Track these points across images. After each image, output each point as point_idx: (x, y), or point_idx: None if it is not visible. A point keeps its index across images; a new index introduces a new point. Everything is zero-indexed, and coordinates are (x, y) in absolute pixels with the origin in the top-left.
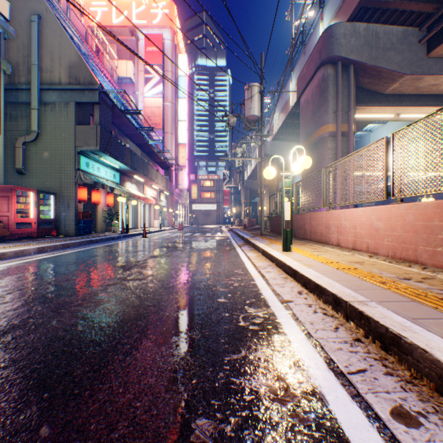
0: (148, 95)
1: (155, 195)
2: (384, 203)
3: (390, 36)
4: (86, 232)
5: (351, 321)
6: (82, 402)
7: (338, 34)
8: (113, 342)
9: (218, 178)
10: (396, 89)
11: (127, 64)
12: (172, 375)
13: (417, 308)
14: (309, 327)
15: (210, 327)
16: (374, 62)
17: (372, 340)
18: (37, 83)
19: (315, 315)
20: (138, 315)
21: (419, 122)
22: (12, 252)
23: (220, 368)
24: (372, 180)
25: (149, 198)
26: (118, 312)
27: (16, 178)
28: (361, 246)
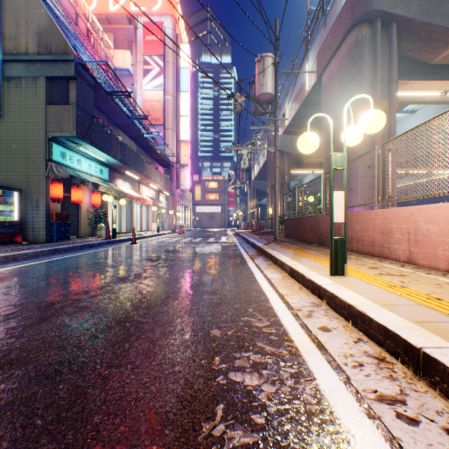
0: (147, 87)
1: (153, 195)
2: (400, 204)
3: None
4: (62, 237)
5: None
6: None
7: None
8: None
9: (223, 179)
10: (448, 57)
11: (124, 53)
12: None
13: None
14: None
15: None
16: (425, 18)
17: None
18: None
19: None
20: None
21: None
22: None
23: None
24: None
25: (145, 198)
26: None
27: None
28: None
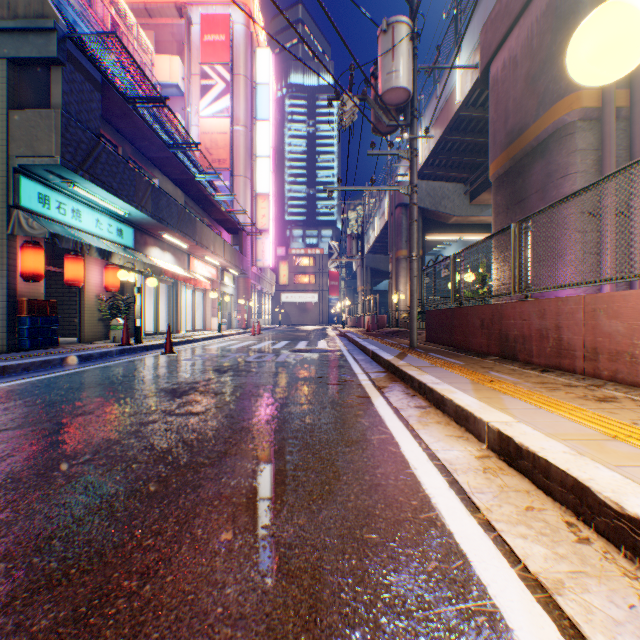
0: (206, 113)
1: (213, 275)
2: None
3: None
4: (41, 342)
5: None
6: None
7: None
8: None
9: (321, 254)
10: None
11: (170, 60)
12: None
13: None
14: None
15: None
16: None
17: None
18: None
19: None
20: None
21: None
22: None
23: None
24: None
25: (198, 278)
26: None
27: None
28: None
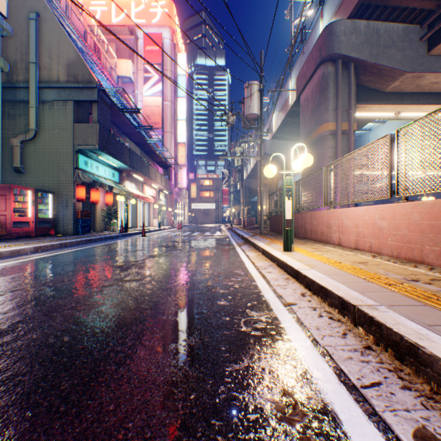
0: (147, 94)
1: (154, 194)
2: (383, 202)
3: (390, 33)
4: (85, 231)
5: (360, 327)
6: (68, 422)
7: (338, 31)
8: (106, 350)
9: (217, 178)
10: (397, 87)
11: (126, 63)
12: (169, 389)
13: (430, 313)
14: (315, 333)
15: (210, 332)
16: (374, 60)
17: (384, 348)
18: (35, 81)
19: (321, 319)
20: (134, 320)
21: (425, 118)
22: (7, 252)
23: (221, 381)
24: (371, 179)
25: (148, 197)
26: (112, 316)
27: (14, 176)
28: (364, 246)
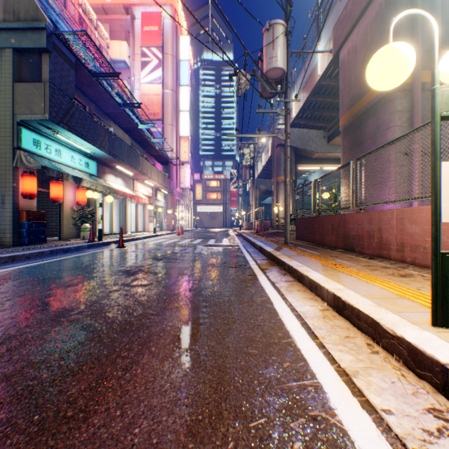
0: (145, 81)
1: (150, 193)
2: None
3: None
4: (35, 240)
5: None
6: None
7: None
8: None
9: (225, 178)
10: None
11: (120, 44)
12: None
13: None
14: None
15: None
16: None
17: None
18: None
19: None
20: None
21: None
22: None
23: None
24: None
25: (140, 196)
26: None
27: None
28: None
